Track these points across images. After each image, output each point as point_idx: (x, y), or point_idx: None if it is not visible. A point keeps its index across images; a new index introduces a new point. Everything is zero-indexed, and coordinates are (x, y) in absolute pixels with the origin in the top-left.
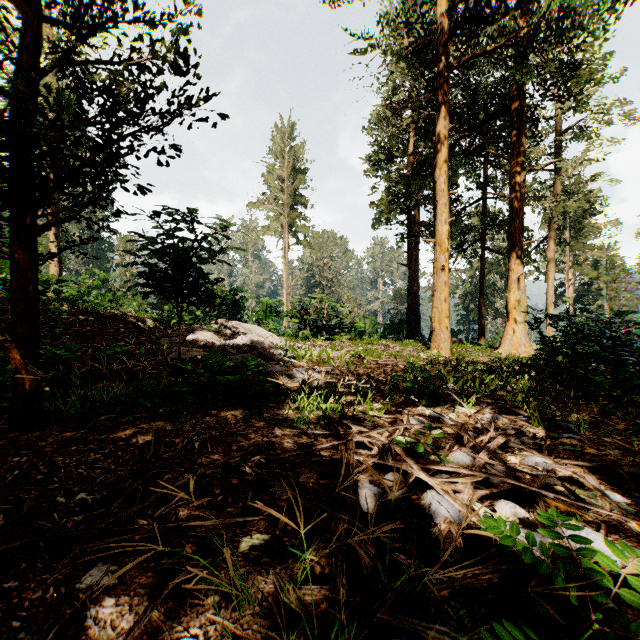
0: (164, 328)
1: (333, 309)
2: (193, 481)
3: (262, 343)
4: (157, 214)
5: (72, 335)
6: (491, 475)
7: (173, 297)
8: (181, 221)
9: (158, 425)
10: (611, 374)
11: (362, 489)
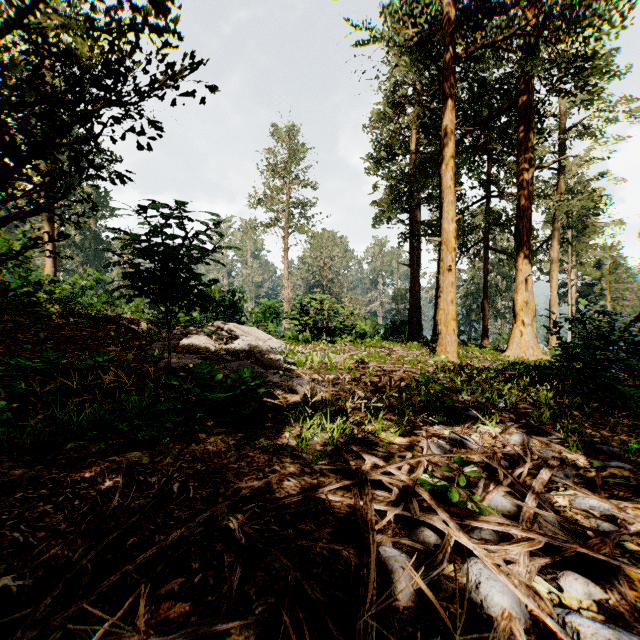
0: (158, 331)
1: (334, 310)
2: (145, 594)
3: (260, 348)
4: (143, 209)
5: (58, 339)
6: (553, 539)
7: (161, 300)
8: (169, 216)
9: (133, 456)
10: (633, 382)
11: (386, 560)
